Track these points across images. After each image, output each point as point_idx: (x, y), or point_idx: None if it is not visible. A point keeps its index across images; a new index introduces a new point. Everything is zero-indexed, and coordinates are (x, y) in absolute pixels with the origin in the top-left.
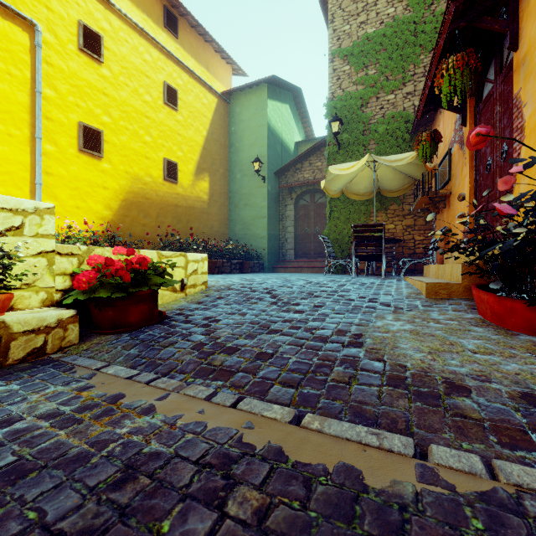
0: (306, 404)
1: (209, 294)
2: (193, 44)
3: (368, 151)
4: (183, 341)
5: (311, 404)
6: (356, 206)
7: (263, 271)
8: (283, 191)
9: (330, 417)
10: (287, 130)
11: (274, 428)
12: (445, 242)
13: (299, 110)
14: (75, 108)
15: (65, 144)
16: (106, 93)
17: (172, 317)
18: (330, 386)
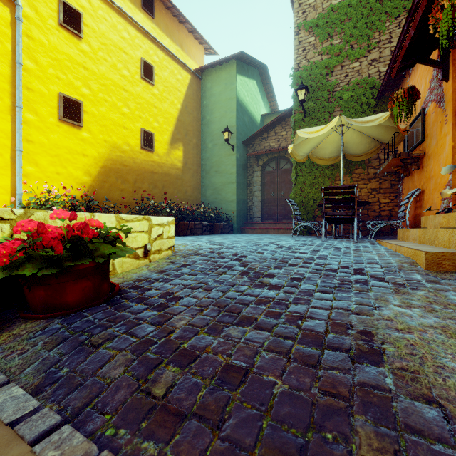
0: None
1: (175, 260)
2: (168, 25)
3: (332, 117)
4: (125, 336)
5: None
6: (321, 170)
7: (232, 232)
8: (250, 159)
9: None
10: (254, 103)
11: None
12: (415, 204)
13: (265, 85)
14: (56, 80)
15: (46, 113)
16: (86, 67)
17: (126, 292)
18: None
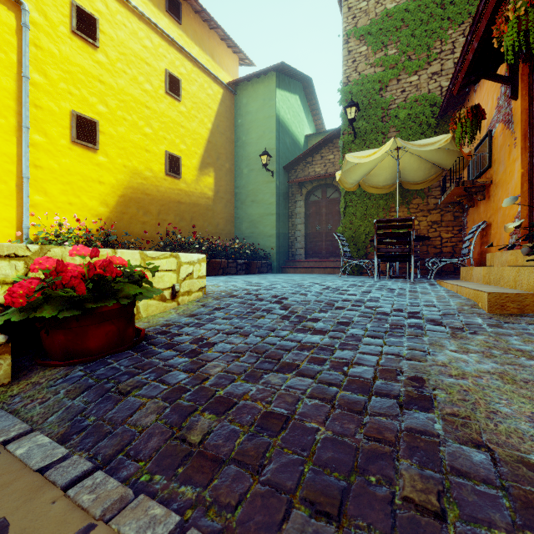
0: None
1: (206, 303)
2: (197, 31)
3: (387, 139)
4: (155, 383)
5: None
6: (374, 200)
7: (271, 272)
8: (292, 186)
9: None
10: (297, 122)
11: None
12: (481, 240)
13: (309, 101)
14: (68, 96)
15: (56, 135)
16: (102, 80)
17: (153, 338)
18: (405, 523)
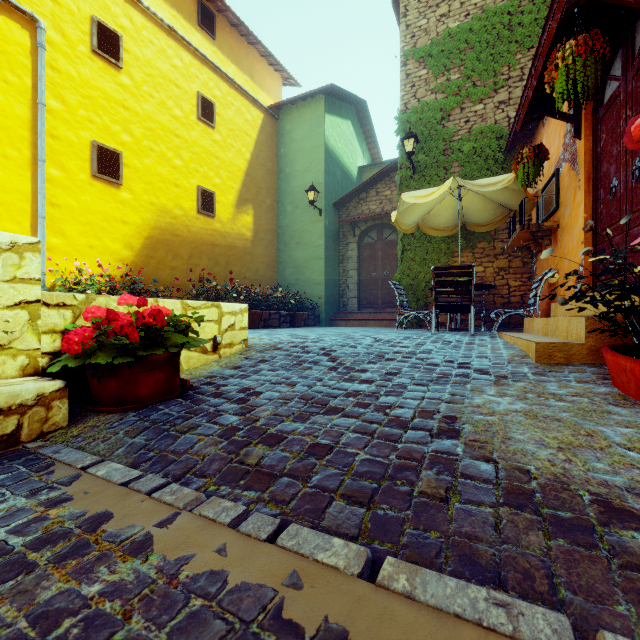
0: (383, 536)
1: (250, 355)
2: (234, 47)
3: (450, 175)
4: (209, 424)
5: (391, 538)
6: (435, 244)
7: (319, 325)
8: (344, 226)
9: (422, 564)
10: (349, 152)
11: (334, 587)
12: (549, 288)
13: (363, 127)
14: (88, 124)
15: (75, 168)
16: (126, 106)
17: (199, 388)
18: (418, 504)
